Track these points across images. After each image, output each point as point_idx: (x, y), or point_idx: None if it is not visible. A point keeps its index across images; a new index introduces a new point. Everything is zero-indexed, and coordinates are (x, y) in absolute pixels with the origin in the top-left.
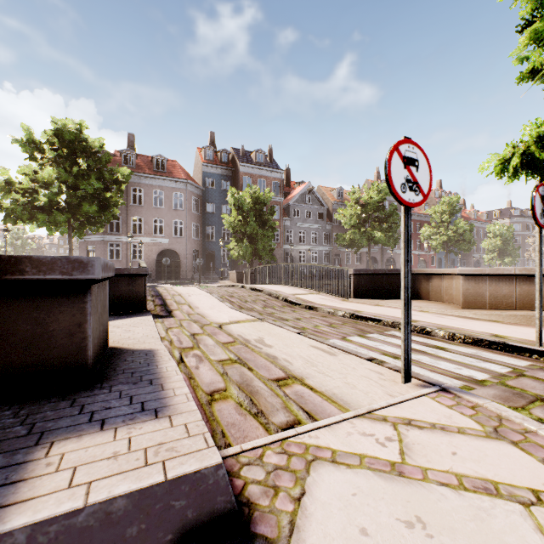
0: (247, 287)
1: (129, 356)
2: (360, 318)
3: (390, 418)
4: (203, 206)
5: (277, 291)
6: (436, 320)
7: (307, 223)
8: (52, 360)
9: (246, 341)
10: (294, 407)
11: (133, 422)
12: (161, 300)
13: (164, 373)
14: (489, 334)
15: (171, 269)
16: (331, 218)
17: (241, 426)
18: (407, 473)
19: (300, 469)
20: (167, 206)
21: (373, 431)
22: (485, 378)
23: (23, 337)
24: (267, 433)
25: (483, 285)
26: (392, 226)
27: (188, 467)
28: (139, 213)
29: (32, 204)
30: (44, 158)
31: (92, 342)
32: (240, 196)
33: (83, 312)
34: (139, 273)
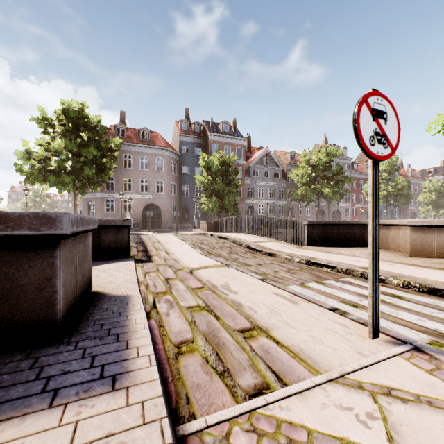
0: (215, 235)
1: (105, 303)
2: (316, 264)
3: (366, 385)
4: (180, 168)
5: (240, 239)
6: (387, 267)
7: (265, 181)
8: (21, 314)
9: (214, 286)
10: (261, 366)
11: (86, 395)
12: (143, 246)
13: (132, 326)
14: (443, 283)
15: (154, 219)
16: (285, 177)
17: (207, 389)
18: None
19: None
20: (151, 169)
21: (350, 403)
22: None
23: None
24: (234, 401)
25: (430, 235)
26: (338, 183)
27: None
28: (129, 175)
29: (46, 168)
30: (55, 132)
31: (63, 295)
32: (209, 160)
33: (53, 266)
34: (124, 224)
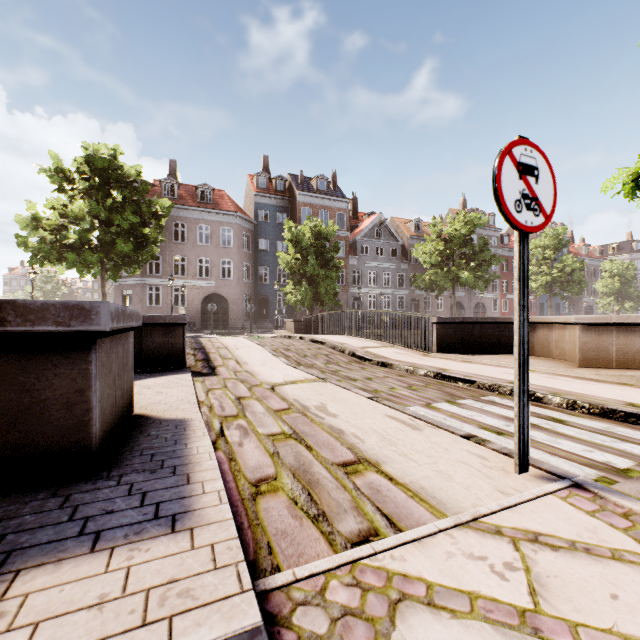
0: (307, 339)
1: (154, 429)
2: (448, 378)
3: (506, 530)
4: (255, 242)
5: (342, 343)
6: (547, 381)
7: (378, 261)
8: (44, 440)
9: (305, 408)
10: (368, 508)
11: (138, 537)
12: (204, 354)
13: (193, 456)
14: (622, 402)
15: (218, 316)
16: (406, 255)
17: (295, 536)
18: (547, 630)
19: (381, 616)
20: (214, 244)
21: (484, 551)
22: (629, 466)
23: (5, 408)
24: (331, 550)
25: (607, 337)
26: (482, 264)
27: (207, 631)
28: (182, 252)
29: (61, 242)
30: (74, 189)
31: (99, 415)
32: (298, 231)
33: (86, 375)
34: (177, 321)
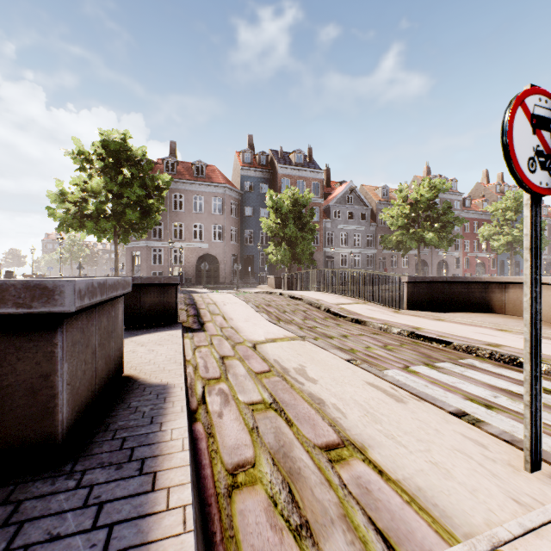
0: (286, 295)
1: (136, 397)
2: (422, 338)
3: None
4: (241, 210)
5: (318, 299)
6: None
7: (348, 224)
8: (6, 429)
9: (284, 370)
10: (359, 518)
11: None
12: (195, 309)
13: (165, 444)
14: None
15: (210, 273)
16: (374, 218)
17: None
18: None
19: None
20: (207, 211)
21: None
22: None
23: None
24: None
25: None
26: (445, 226)
27: None
28: (180, 219)
29: (82, 213)
30: (92, 168)
31: (68, 398)
32: (278, 199)
33: (51, 358)
34: (170, 282)
